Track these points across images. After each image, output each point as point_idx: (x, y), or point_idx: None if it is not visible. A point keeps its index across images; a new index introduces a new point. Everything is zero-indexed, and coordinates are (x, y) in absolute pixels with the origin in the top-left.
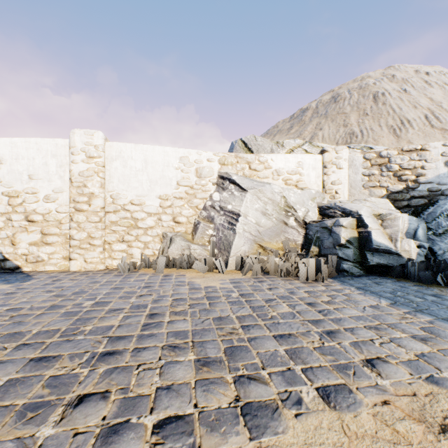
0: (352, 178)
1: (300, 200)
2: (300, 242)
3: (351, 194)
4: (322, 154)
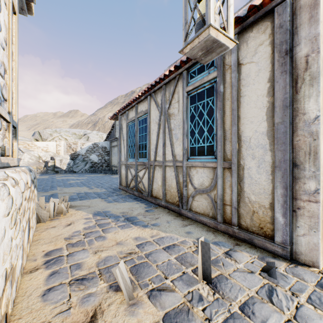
0: (64, 149)
1: (45, 155)
2: (43, 166)
3: (64, 154)
4: (56, 142)
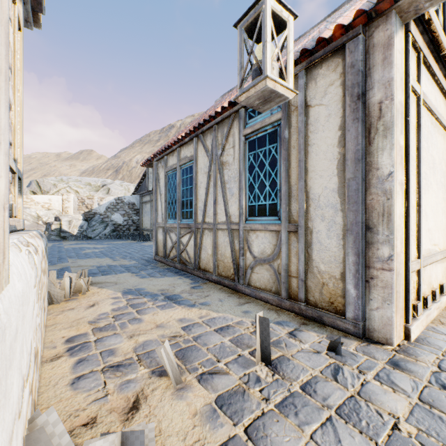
0: (74, 206)
1: (46, 214)
2: (44, 230)
3: (74, 212)
4: (62, 196)
